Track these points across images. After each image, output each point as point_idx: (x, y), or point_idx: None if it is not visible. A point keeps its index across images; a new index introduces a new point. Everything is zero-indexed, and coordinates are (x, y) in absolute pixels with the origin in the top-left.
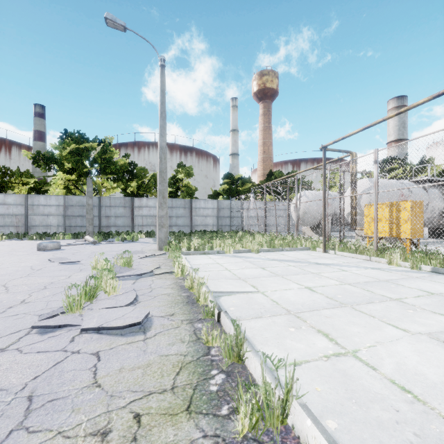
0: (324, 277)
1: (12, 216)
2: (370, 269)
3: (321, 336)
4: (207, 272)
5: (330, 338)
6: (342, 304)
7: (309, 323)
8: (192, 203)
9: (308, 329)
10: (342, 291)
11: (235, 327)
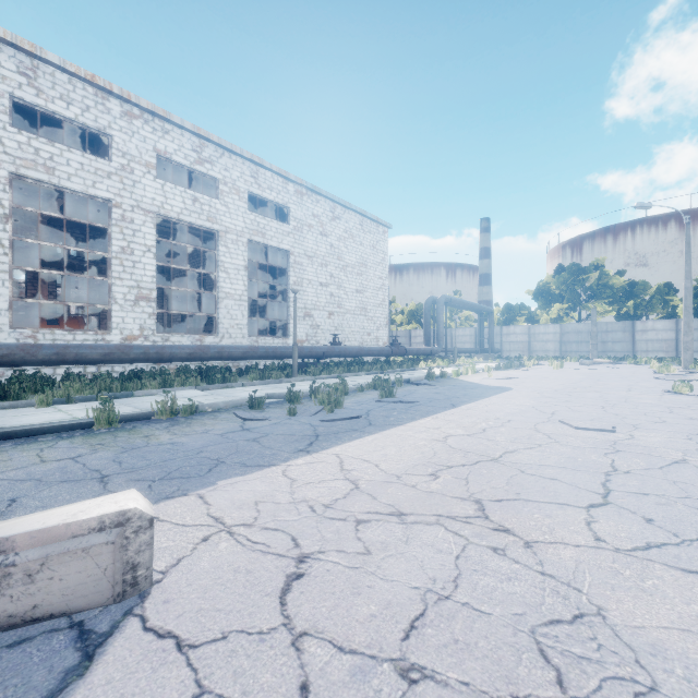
0: None
1: (519, 343)
2: None
3: None
4: None
5: None
6: None
7: None
8: None
9: None
10: None
11: None
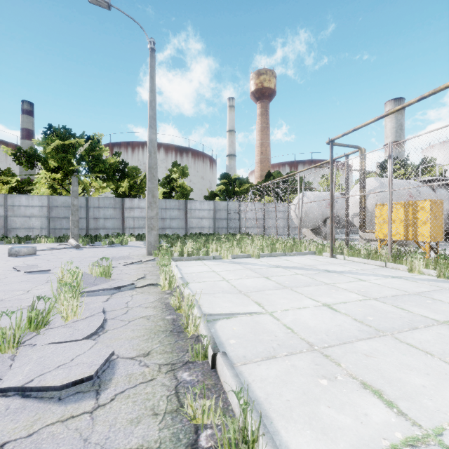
0: (341, 290)
1: None
2: (391, 278)
3: (372, 397)
4: (200, 283)
5: (386, 400)
6: (378, 331)
7: (345, 368)
8: (187, 204)
9: (347, 382)
10: (371, 310)
11: (242, 406)
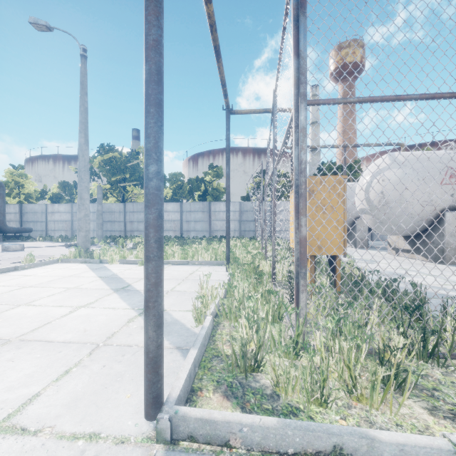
0: None
1: (63, 222)
2: (132, 309)
3: None
4: None
5: None
6: None
7: None
8: (211, 206)
9: None
10: None
11: None
